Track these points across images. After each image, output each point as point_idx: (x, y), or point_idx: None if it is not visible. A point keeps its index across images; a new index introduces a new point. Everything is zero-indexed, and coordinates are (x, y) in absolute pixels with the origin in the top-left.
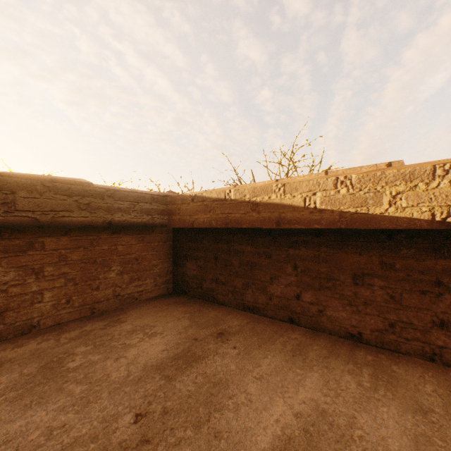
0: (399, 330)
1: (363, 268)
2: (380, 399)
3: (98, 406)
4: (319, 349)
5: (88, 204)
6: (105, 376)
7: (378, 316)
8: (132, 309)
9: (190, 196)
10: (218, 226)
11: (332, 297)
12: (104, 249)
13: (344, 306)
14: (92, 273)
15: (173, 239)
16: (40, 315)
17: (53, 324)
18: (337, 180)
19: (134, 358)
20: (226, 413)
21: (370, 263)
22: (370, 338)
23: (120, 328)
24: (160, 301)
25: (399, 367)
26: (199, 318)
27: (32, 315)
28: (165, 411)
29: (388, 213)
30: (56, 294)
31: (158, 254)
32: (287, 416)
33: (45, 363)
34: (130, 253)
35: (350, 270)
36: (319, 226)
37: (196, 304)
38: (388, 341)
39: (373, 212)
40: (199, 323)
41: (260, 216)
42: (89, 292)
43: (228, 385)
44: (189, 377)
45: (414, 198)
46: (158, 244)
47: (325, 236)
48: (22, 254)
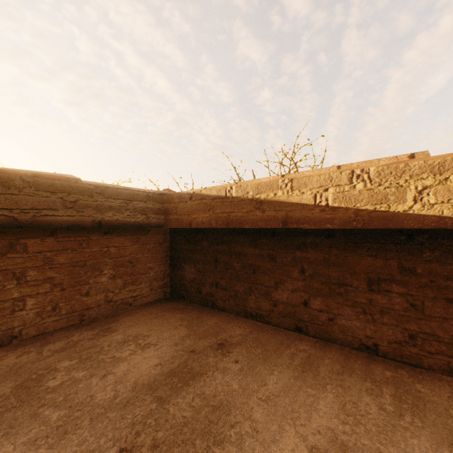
0: (421, 342)
1: (380, 272)
2: (407, 428)
3: (76, 439)
4: (331, 363)
5: (75, 202)
6: (88, 398)
7: (397, 326)
8: (126, 316)
9: (188, 193)
10: (218, 226)
11: (344, 304)
12: (95, 251)
13: (358, 315)
14: (81, 277)
15: (171, 241)
16: (22, 324)
17: (37, 334)
18: (353, 173)
19: (123, 375)
20: (228, 447)
21: (387, 267)
22: (387, 351)
23: (110, 338)
24: (156, 307)
25: (423, 386)
26: (198, 327)
27: (12, 324)
28: (155, 444)
29: (413, 210)
30: (41, 300)
31: (154, 257)
32: (301, 451)
33: (21, 381)
34: (124, 255)
35: (364, 275)
36: (332, 226)
37: (195, 310)
38: (408, 354)
39: (394, 210)
40: (198, 332)
41: (264, 215)
42: (78, 297)
43: (230, 410)
44: (184, 399)
45: (445, 193)
46: (155, 246)
47: (336, 237)
48: (1, 256)
